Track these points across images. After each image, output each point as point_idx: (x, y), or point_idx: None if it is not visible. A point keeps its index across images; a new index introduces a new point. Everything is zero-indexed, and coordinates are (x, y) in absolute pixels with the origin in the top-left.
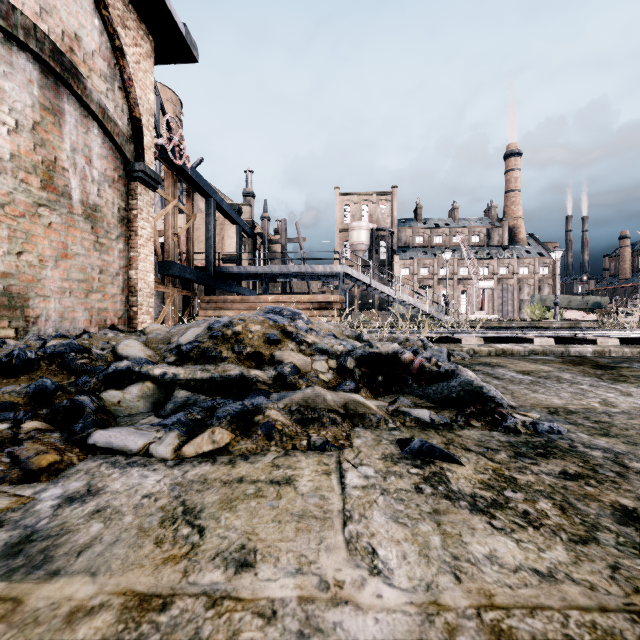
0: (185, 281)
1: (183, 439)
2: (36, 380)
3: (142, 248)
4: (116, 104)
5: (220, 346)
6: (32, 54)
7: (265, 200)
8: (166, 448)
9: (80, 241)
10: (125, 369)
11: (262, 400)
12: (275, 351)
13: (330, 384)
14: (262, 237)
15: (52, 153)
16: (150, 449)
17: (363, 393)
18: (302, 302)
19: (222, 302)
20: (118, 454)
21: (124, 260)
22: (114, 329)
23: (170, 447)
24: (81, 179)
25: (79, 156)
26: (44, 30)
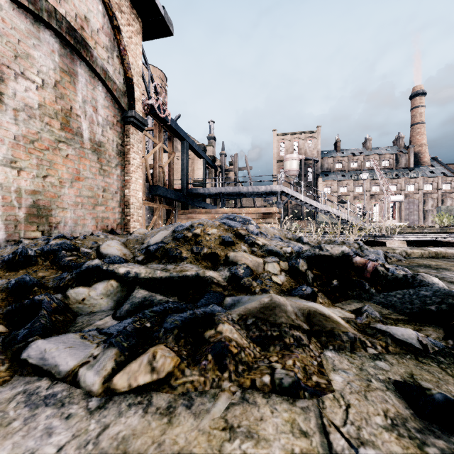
0: (167, 199)
1: (120, 360)
2: (30, 274)
3: (133, 173)
4: (115, 68)
5: (181, 247)
6: (54, 31)
7: (223, 142)
8: (96, 375)
9: (89, 168)
10: (95, 267)
11: (214, 309)
12: (229, 252)
13: (284, 287)
14: (220, 167)
15: (69, 104)
16: (78, 374)
17: (320, 298)
18: (249, 213)
19: (192, 214)
20: (45, 376)
21: (121, 182)
22: (113, 232)
23: (101, 374)
24: (90, 123)
25: (88, 106)
26: (62, 13)
